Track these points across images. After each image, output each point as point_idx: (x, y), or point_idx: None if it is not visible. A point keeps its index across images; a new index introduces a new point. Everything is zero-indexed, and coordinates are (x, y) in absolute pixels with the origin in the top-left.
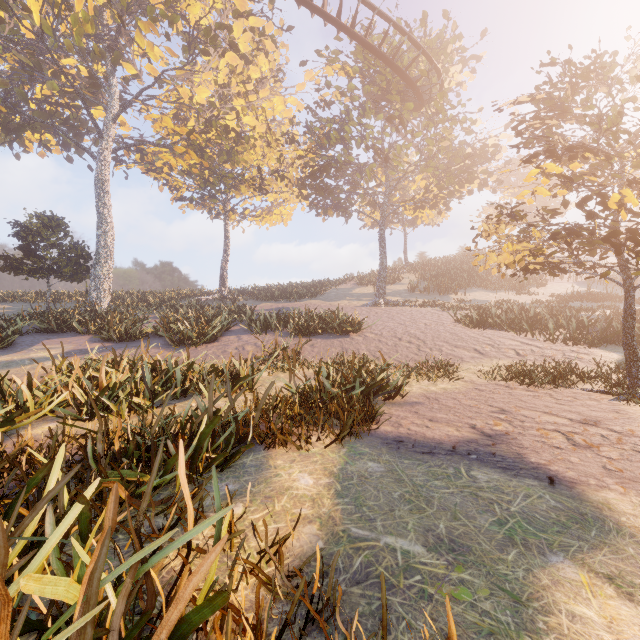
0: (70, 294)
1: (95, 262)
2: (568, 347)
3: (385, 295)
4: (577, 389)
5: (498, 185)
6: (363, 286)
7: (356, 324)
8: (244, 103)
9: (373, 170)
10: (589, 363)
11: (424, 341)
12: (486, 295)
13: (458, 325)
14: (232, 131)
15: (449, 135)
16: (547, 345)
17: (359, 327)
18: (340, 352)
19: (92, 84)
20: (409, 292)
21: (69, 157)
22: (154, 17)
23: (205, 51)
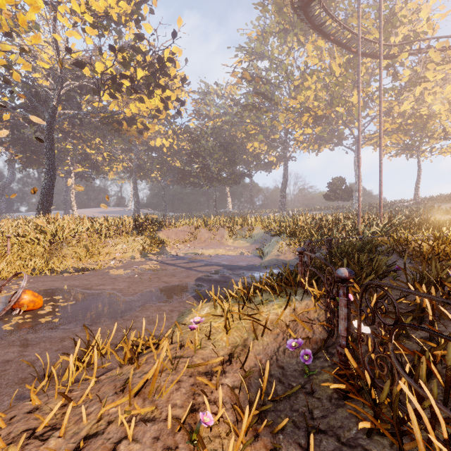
0: (336, 207)
1: (355, 193)
2: None
3: None
4: None
5: None
6: None
7: None
8: (432, 97)
9: None
10: None
11: None
12: None
13: None
14: (424, 116)
15: None
16: None
17: None
18: None
19: (350, 119)
20: None
21: (332, 148)
22: (385, 92)
23: (409, 90)
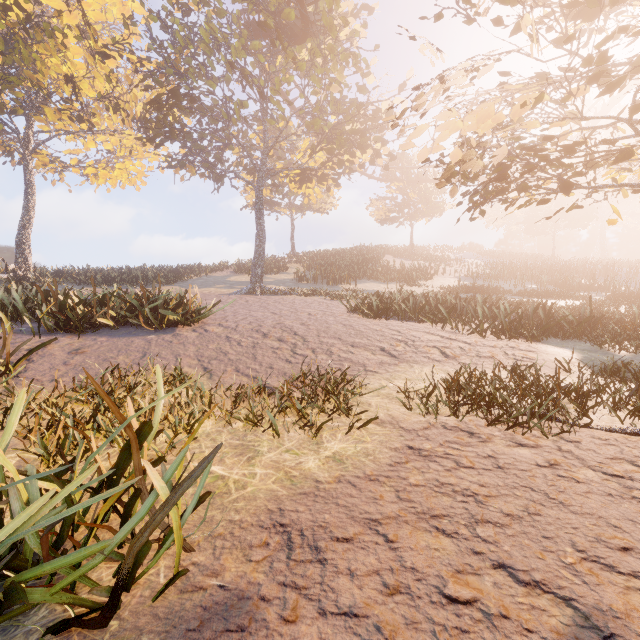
0: None
1: None
2: (503, 341)
3: (266, 283)
4: (596, 427)
5: (391, 160)
6: (242, 274)
7: (193, 310)
8: None
9: (242, 102)
10: (549, 366)
11: (304, 337)
12: (377, 286)
13: (353, 315)
14: (16, 7)
15: (340, 76)
16: (476, 339)
17: (196, 315)
18: (133, 362)
19: None
20: (295, 281)
21: None
22: None
23: None
